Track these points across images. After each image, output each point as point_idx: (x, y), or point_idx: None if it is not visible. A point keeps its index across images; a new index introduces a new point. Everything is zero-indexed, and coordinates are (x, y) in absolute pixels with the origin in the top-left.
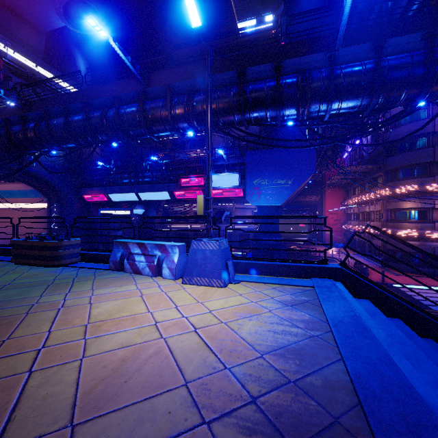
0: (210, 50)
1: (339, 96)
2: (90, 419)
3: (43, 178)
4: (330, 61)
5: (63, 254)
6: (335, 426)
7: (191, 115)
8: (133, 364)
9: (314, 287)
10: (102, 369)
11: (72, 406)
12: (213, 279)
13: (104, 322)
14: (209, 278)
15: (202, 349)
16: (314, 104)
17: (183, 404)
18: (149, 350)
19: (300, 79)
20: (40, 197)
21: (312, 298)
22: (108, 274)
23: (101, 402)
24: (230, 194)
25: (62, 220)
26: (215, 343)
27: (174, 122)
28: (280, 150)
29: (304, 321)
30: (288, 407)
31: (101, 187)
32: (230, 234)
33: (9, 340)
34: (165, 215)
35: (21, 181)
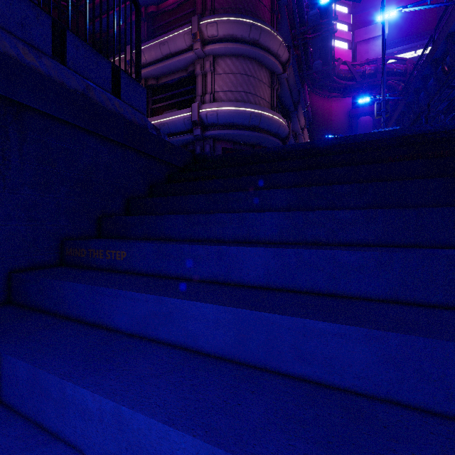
0: None
1: None
2: None
3: None
4: None
5: None
6: None
7: None
8: None
9: None
10: None
11: None
12: None
13: None
14: None
15: None
16: None
17: None
18: None
19: None
20: None
21: None
22: None
23: None
24: None
25: None
26: None
27: None
28: None
29: None
30: None
31: None
32: None
33: None
34: None
35: None
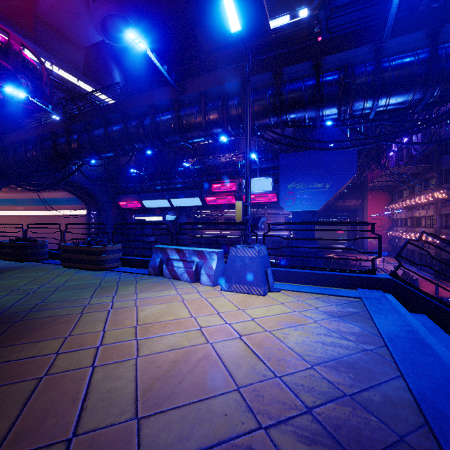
0: (248, 53)
1: (386, 91)
2: (153, 414)
3: (83, 186)
4: (377, 54)
5: (107, 258)
6: (401, 444)
7: (226, 120)
8: (184, 366)
9: (362, 299)
10: (156, 368)
11: (134, 401)
12: (252, 287)
13: (151, 325)
14: (248, 286)
15: (250, 356)
16: (358, 101)
17: (237, 408)
18: (198, 353)
19: (342, 75)
20: (80, 204)
21: (360, 309)
22: (148, 279)
23: (160, 399)
24: (263, 199)
25: (100, 226)
26: (262, 351)
27: (208, 127)
28: (316, 152)
29: (355, 334)
30: (347, 420)
31: (135, 194)
32: (262, 241)
33: (71, 337)
34: (195, 221)
35: (64, 189)
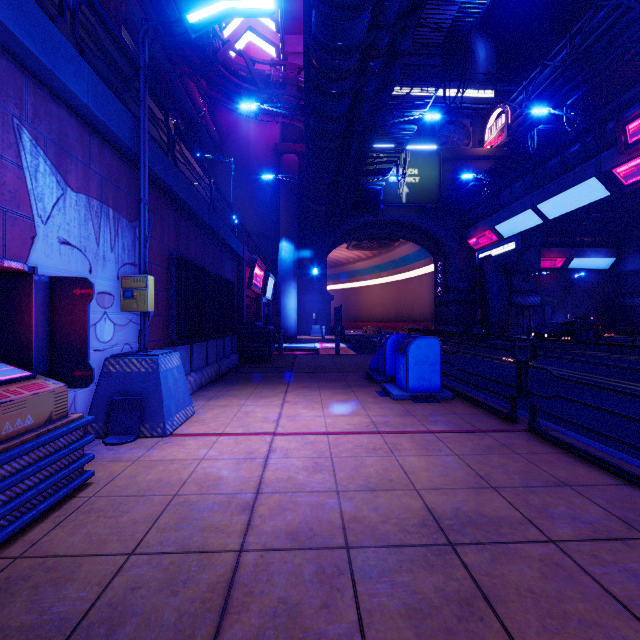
0: None
1: None
2: None
3: (420, 227)
4: None
5: None
6: None
7: None
8: None
9: None
10: None
11: None
12: None
13: None
14: None
15: None
16: None
17: None
18: None
19: None
20: (429, 257)
21: None
22: None
23: None
24: None
25: (446, 282)
26: None
27: None
28: None
29: None
30: None
31: (486, 219)
32: None
33: None
34: None
35: (404, 238)
